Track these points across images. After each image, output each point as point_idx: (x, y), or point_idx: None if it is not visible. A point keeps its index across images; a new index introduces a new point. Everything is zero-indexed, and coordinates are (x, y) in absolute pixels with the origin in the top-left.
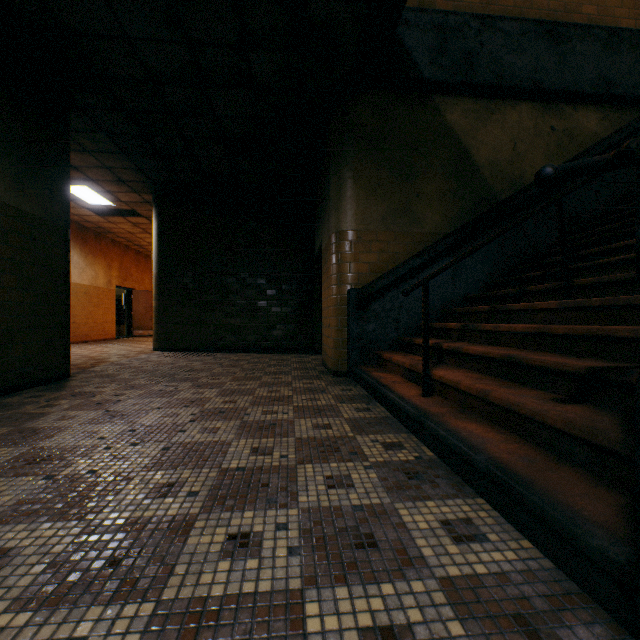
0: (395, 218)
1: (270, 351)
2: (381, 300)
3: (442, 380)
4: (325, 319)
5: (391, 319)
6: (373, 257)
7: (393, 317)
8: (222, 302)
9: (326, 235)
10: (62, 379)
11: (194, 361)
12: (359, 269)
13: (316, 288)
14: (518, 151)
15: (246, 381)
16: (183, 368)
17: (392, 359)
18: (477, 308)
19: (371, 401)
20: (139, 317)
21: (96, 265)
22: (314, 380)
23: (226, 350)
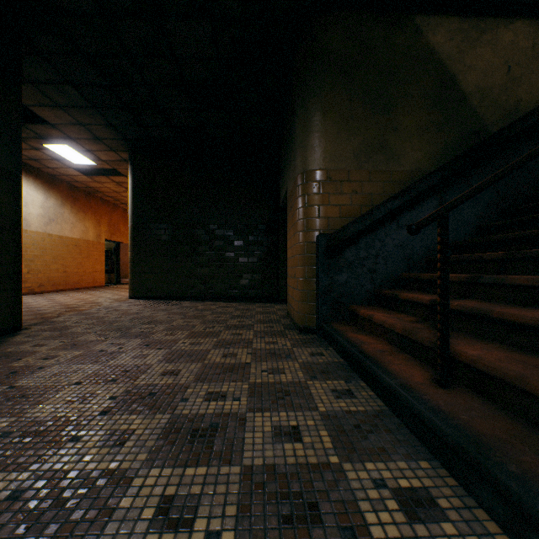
0: (369, 155)
1: (237, 299)
2: (354, 247)
3: (476, 365)
4: (290, 269)
5: (366, 269)
6: (344, 199)
7: (368, 267)
8: (192, 253)
9: (291, 179)
10: (10, 333)
11: (160, 310)
12: (329, 213)
13: (281, 238)
14: (513, 76)
15: (202, 338)
16: (144, 319)
17: (373, 318)
18: (483, 255)
19: (351, 376)
20: (126, 267)
21: (86, 221)
22: (278, 338)
23: (196, 298)
